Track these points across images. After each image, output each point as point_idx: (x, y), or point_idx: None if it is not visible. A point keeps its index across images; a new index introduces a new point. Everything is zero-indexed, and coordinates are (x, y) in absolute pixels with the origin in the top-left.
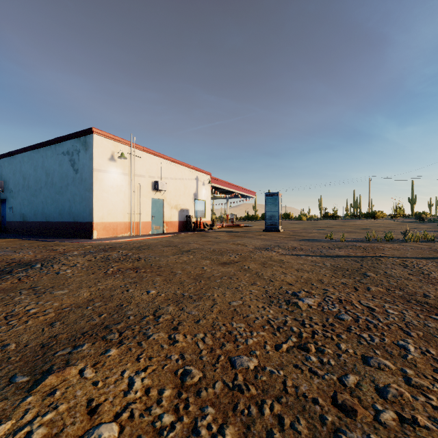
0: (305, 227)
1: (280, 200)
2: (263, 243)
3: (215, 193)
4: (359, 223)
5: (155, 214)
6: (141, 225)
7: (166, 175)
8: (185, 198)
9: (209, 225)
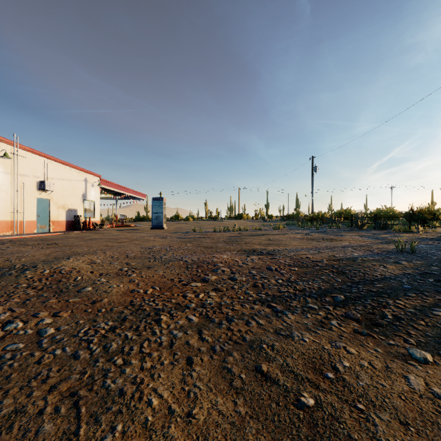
0: (187, 226)
1: (164, 203)
2: (147, 235)
3: (103, 193)
4: (227, 222)
5: (41, 213)
6: (25, 224)
7: (53, 176)
8: (73, 199)
9: (99, 225)
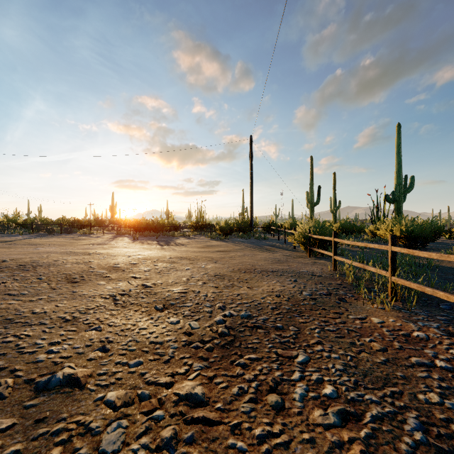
0: None
1: None
2: None
3: None
4: None
5: None
6: None
7: None
8: None
9: None
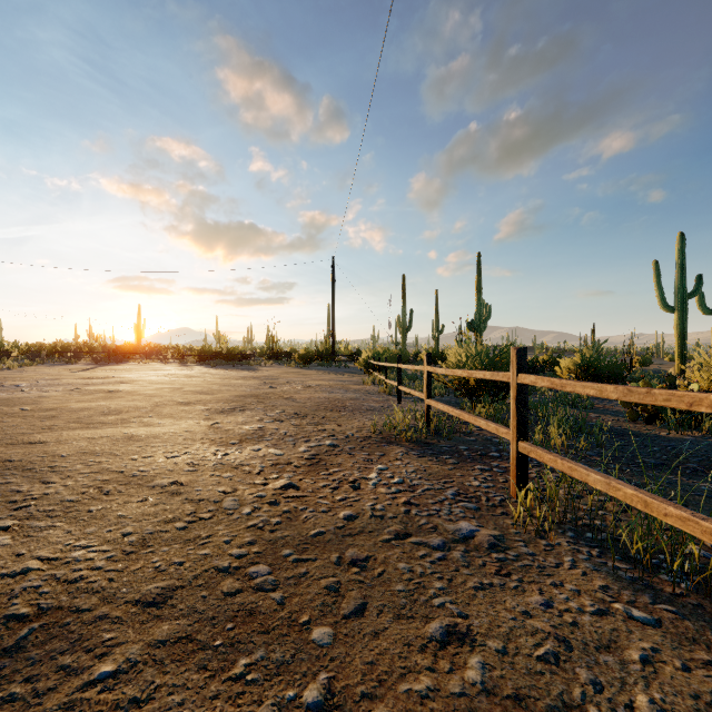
0: None
1: None
2: None
3: None
4: None
5: None
6: None
7: None
8: None
9: None
